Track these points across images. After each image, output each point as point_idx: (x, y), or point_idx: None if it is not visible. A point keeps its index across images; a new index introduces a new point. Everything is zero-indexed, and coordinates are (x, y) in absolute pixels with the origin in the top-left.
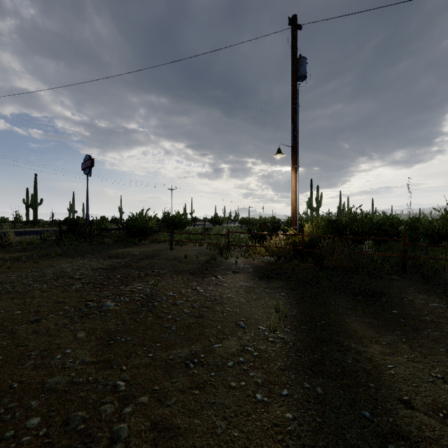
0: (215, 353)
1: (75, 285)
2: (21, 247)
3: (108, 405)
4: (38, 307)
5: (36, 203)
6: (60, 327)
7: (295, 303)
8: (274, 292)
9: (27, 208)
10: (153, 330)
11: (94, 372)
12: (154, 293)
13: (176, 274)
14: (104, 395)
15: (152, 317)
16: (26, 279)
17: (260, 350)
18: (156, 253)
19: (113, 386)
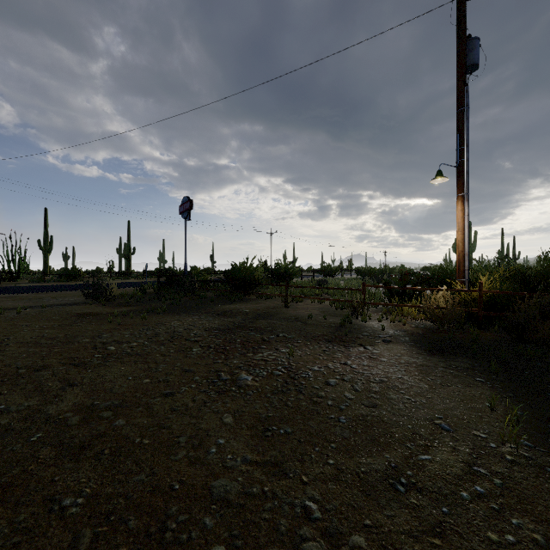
0: (429, 472)
1: (195, 349)
2: (124, 301)
3: (312, 543)
4: (165, 376)
5: (129, 252)
6: (200, 406)
7: (510, 396)
8: (464, 375)
9: (120, 259)
10: (316, 421)
11: (266, 480)
12: (294, 366)
13: (307, 340)
14: (297, 523)
15: (306, 401)
16: (140, 339)
17: (502, 475)
18: (269, 311)
19: (302, 509)
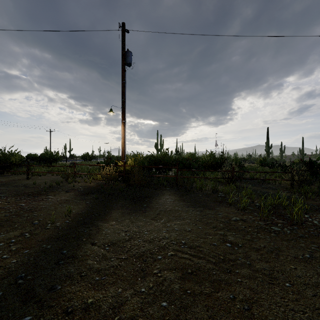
0: None
1: None
2: None
3: None
4: None
5: None
6: None
7: (89, 206)
8: (83, 201)
9: None
10: None
11: None
12: None
13: (13, 196)
14: None
15: None
16: None
17: (34, 234)
18: (10, 182)
19: None
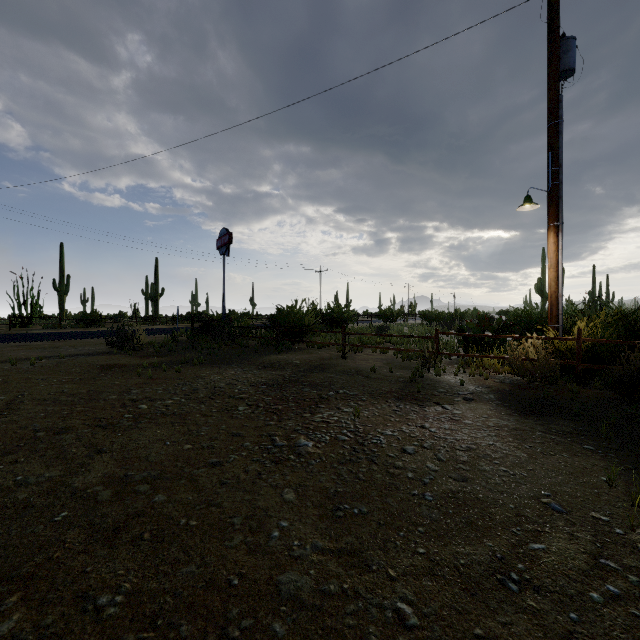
0: (546, 566)
1: (241, 408)
2: (153, 350)
3: None
4: (209, 441)
5: (157, 294)
6: (254, 478)
7: (629, 468)
8: (569, 441)
9: (147, 301)
10: (396, 499)
11: (344, 574)
12: (361, 430)
13: (373, 397)
14: (390, 632)
15: (381, 473)
16: (176, 396)
17: (637, 570)
18: (324, 362)
19: (394, 613)
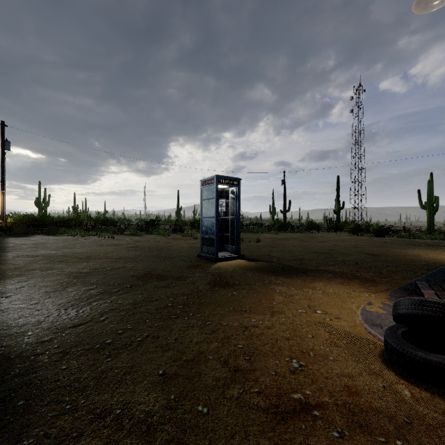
0: None
1: None
2: None
3: None
4: None
5: None
6: None
7: None
8: None
9: None
10: None
11: None
12: None
13: None
14: None
15: None
16: None
17: None
18: None
19: None
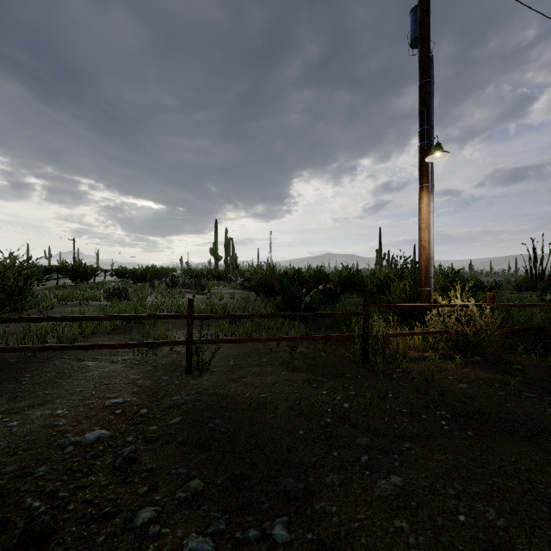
0: None
1: None
2: None
3: None
4: None
5: None
6: None
7: None
8: None
9: None
10: None
11: None
12: None
13: None
14: None
15: None
16: None
17: None
18: (186, 407)
19: None
